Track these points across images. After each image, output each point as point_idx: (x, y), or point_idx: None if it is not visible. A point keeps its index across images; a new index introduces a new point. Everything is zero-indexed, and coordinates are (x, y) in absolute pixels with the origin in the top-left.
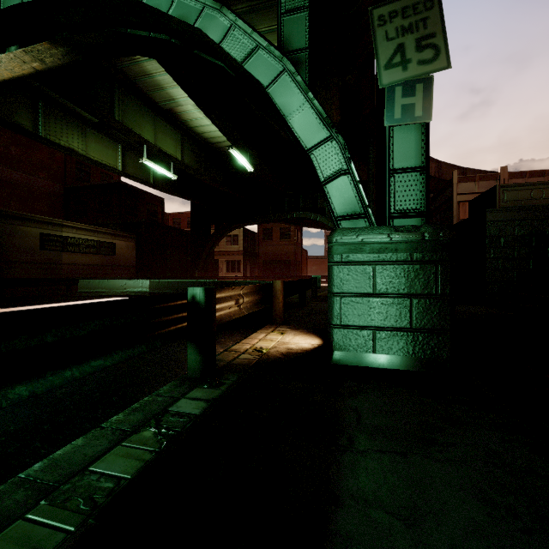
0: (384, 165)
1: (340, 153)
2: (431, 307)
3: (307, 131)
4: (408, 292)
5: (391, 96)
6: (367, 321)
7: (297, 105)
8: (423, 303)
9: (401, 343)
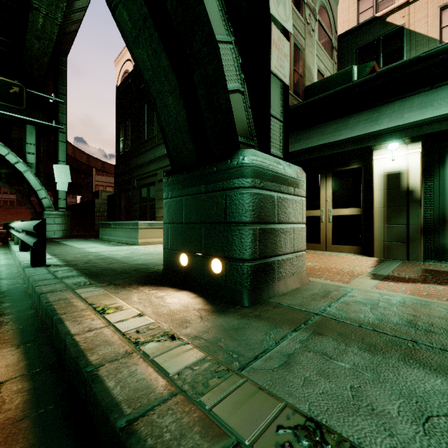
0: (57, 197)
1: (45, 193)
2: (67, 226)
3: (36, 186)
4: (62, 223)
5: (59, 184)
6: (53, 229)
7: (33, 179)
8: (65, 225)
9: (61, 233)
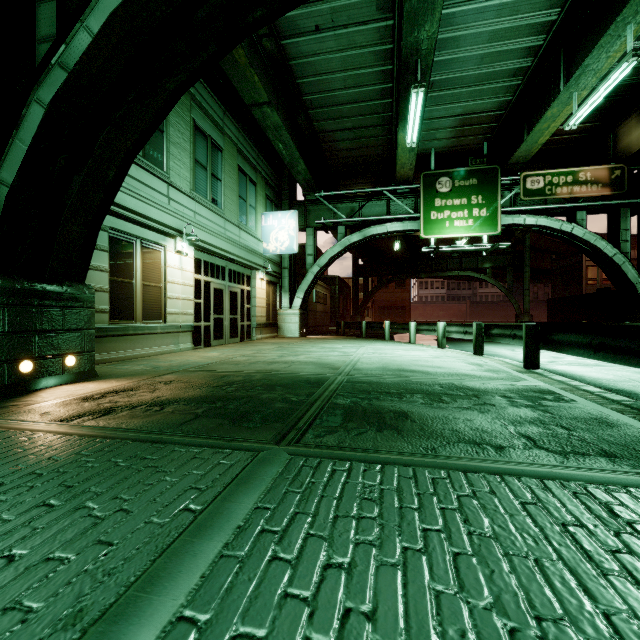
0: None
1: None
2: None
3: (633, 279)
4: None
5: None
6: None
7: (629, 271)
8: None
9: None
